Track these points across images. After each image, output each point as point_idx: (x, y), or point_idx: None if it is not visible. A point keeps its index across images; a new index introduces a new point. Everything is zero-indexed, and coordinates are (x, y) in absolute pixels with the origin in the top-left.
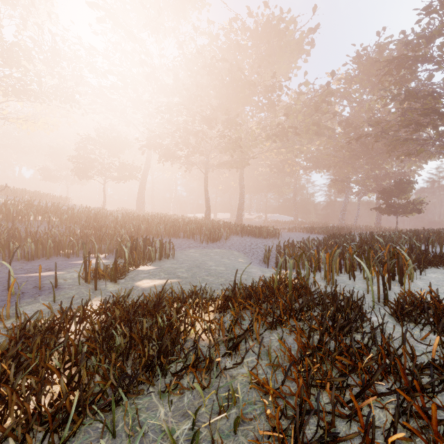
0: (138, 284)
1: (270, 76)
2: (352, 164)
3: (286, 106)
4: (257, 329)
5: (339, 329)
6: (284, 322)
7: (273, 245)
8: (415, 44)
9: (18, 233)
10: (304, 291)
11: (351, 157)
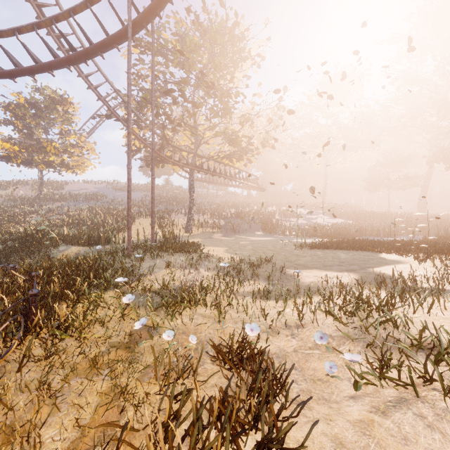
0: None
1: None
2: None
3: None
4: None
5: None
6: None
7: None
8: None
9: (379, 225)
10: None
11: None
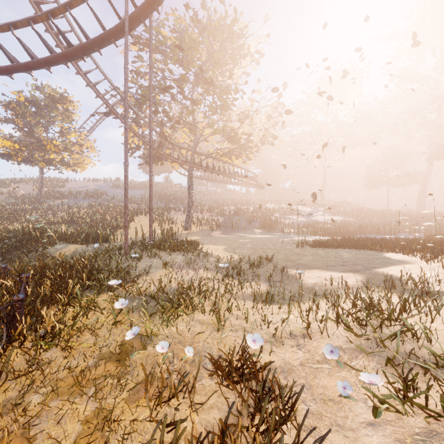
0: None
1: None
2: None
3: None
4: None
5: None
6: None
7: None
8: None
9: (379, 223)
10: None
11: None
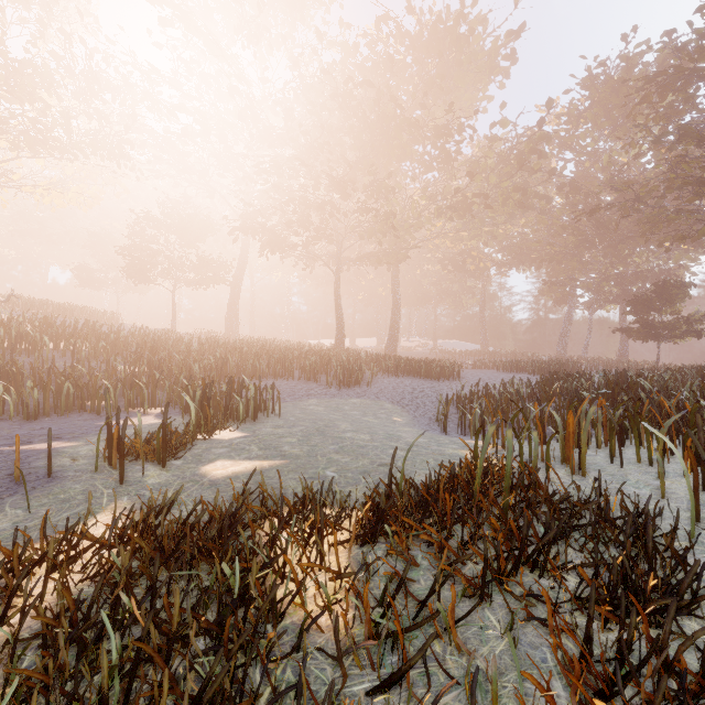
0: (205, 471)
1: (442, 113)
2: (580, 256)
3: (469, 161)
4: (445, 594)
5: (651, 612)
6: (506, 579)
7: (451, 392)
8: (695, 48)
9: (17, 371)
10: (536, 496)
11: (578, 245)
